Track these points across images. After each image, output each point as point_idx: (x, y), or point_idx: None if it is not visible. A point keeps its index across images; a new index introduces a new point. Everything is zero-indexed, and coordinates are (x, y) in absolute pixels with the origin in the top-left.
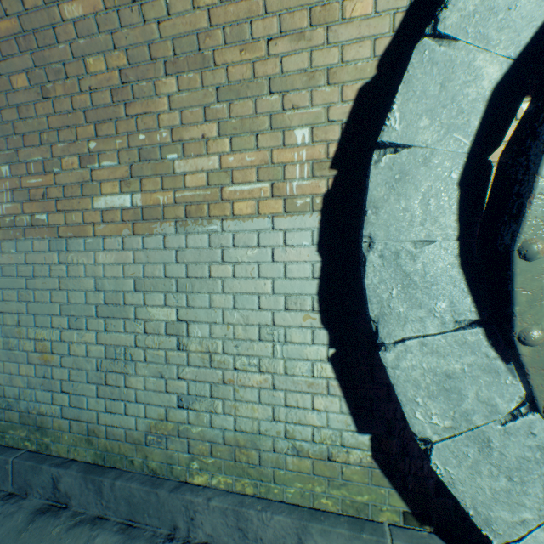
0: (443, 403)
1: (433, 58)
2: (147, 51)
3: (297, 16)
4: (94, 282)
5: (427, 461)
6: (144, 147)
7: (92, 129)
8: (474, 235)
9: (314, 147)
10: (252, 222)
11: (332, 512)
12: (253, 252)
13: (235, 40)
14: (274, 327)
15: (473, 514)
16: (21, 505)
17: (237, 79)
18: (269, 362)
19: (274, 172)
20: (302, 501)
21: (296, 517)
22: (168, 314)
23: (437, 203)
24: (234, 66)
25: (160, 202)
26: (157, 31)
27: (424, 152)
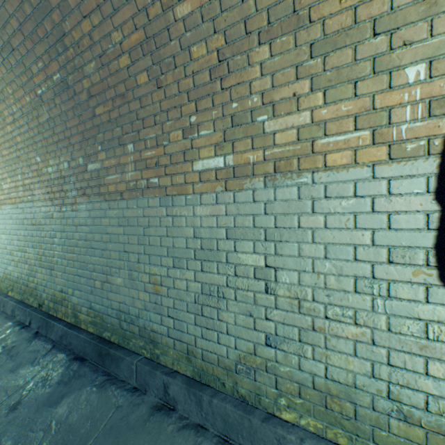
0: None
1: None
2: (242, 27)
3: None
4: (193, 231)
5: None
6: (235, 114)
7: (192, 106)
8: None
9: (431, 83)
10: (347, 172)
11: None
12: (348, 202)
13: None
14: (374, 280)
15: None
16: (143, 399)
17: (334, 30)
18: (367, 316)
19: (375, 118)
20: None
21: None
22: (256, 260)
23: None
24: (331, 18)
25: (249, 161)
26: (253, 6)
27: None
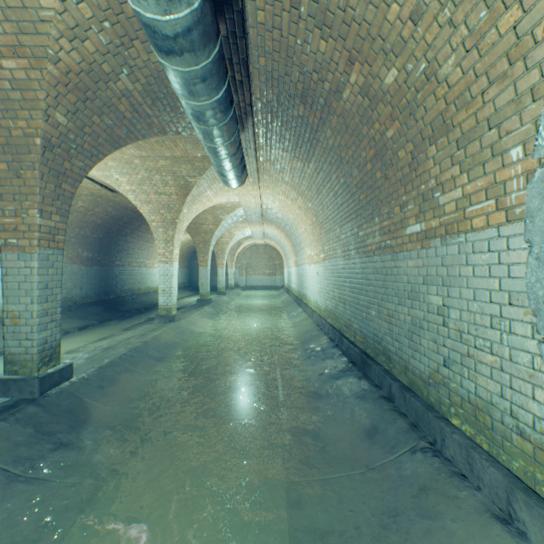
0: None
1: None
2: (419, 137)
3: (498, 65)
4: (406, 278)
5: None
6: (423, 193)
7: (402, 189)
8: None
9: (526, 160)
10: (483, 232)
11: None
12: (484, 256)
13: (461, 105)
14: (501, 318)
15: None
16: (377, 390)
17: (466, 130)
18: (497, 347)
19: (496, 190)
20: (524, 479)
21: (507, 479)
22: (437, 301)
23: None
24: (463, 122)
25: (432, 226)
26: (422, 124)
27: None
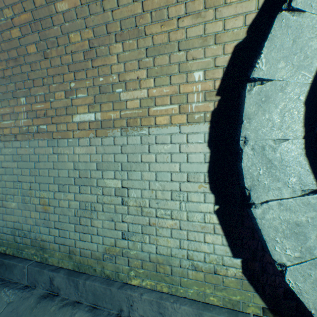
0: (293, 241)
1: (288, 23)
2: (105, 28)
3: (196, 3)
4: (73, 164)
5: (278, 276)
6: (102, 85)
7: (72, 75)
8: (314, 135)
9: (205, 82)
10: (167, 128)
11: (217, 306)
12: (168, 146)
13: (158, 19)
14: (181, 192)
15: (314, 313)
16: (32, 292)
17: (158, 43)
18: (177, 213)
19: (180, 98)
20: (197, 298)
21: (195, 307)
22: (116, 184)
23: (290, 115)
24: (156, 35)
25: (111, 117)
26: (111, 16)
27: (281, 83)
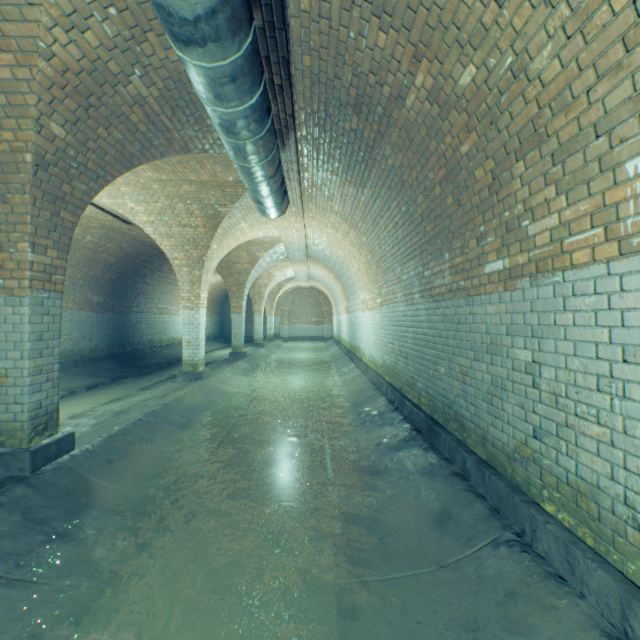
0: None
1: None
2: (503, 151)
3: (610, 54)
4: (484, 328)
5: None
6: (507, 221)
7: (480, 218)
8: None
9: None
10: (587, 270)
11: None
12: (589, 299)
13: (559, 108)
14: (611, 379)
15: None
16: (448, 465)
17: (565, 140)
18: (606, 416)
19: (605, 215)
20: None
21: (621, 586)
22: (525, 356)
23: None
24: (561, 130)
25: (518, 263)
26: (506, 135)
27: None
